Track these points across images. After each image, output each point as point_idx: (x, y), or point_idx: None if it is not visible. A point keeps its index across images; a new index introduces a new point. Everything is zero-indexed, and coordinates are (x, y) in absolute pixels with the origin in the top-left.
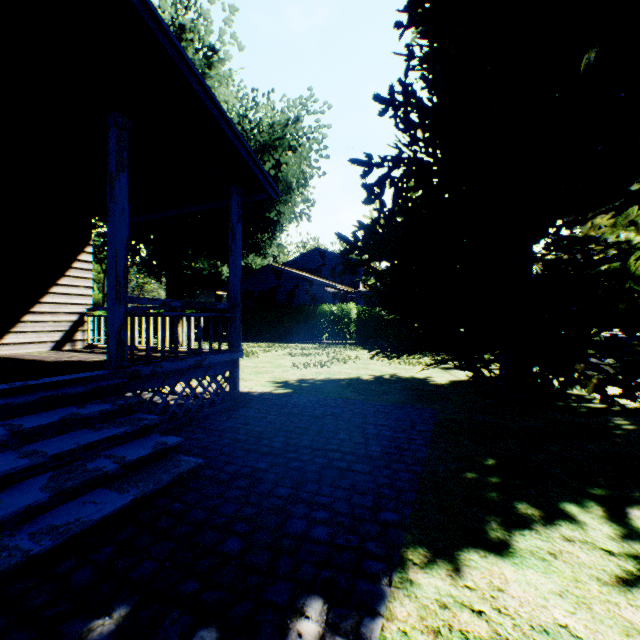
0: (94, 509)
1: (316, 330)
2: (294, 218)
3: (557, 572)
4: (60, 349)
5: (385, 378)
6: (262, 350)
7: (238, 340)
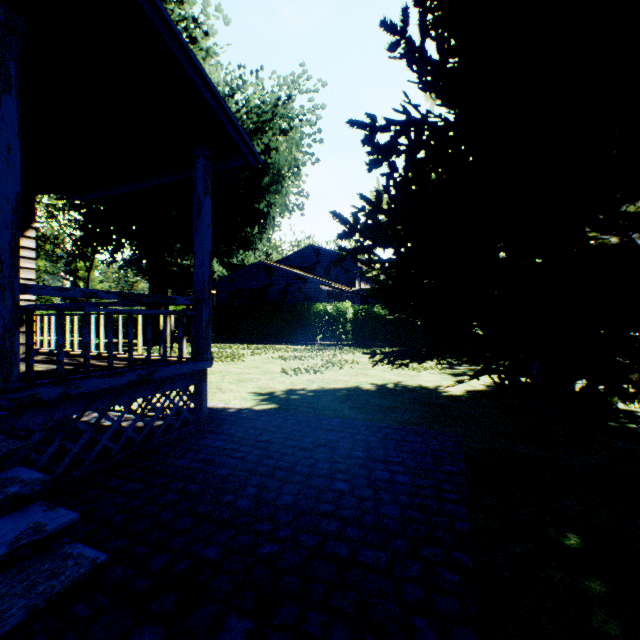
0: None
1: (310, 330)
2: (286, 209)
3: None
4: None
5: (389, 388)
6: (250, 352)
7: (205, 345)
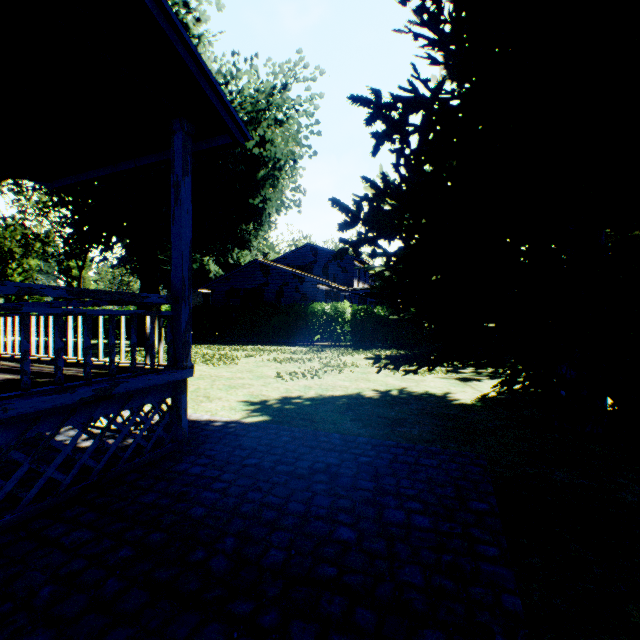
0: None
1: (307, 331)
2: (282, 205)
3: None
4: None
5: (393, 395)
6: (245, 354)
7: (185, 351)
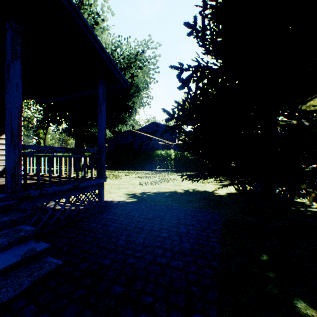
0: None
1: (153, 164)
2: (141, 105)
3: None
4: (2, 176)
5: (190, 191)
6: (124, 174)
7: (103, 171)
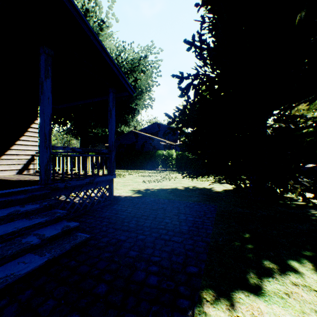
0: (23, 267)
1: (155, 163)
2: (144, 107)
3: (291, 306)
4: (21, 173)
5: (190, 188)
6: (128, 173)
7: (113, 169)
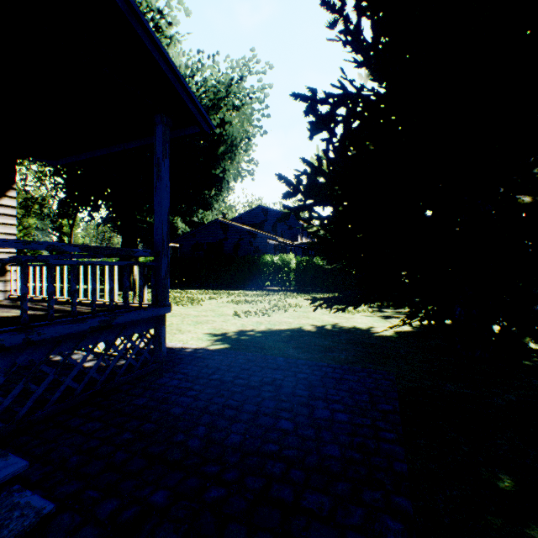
0: None
1: (259, 278)
2: (238, 175)
3: None
4: None
5: (327, 329)
6: (208, 297)
7: (164, 293)
